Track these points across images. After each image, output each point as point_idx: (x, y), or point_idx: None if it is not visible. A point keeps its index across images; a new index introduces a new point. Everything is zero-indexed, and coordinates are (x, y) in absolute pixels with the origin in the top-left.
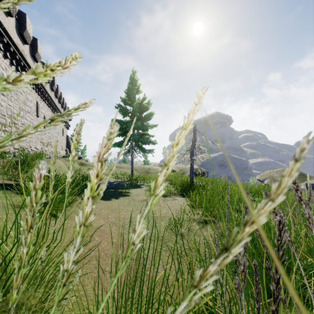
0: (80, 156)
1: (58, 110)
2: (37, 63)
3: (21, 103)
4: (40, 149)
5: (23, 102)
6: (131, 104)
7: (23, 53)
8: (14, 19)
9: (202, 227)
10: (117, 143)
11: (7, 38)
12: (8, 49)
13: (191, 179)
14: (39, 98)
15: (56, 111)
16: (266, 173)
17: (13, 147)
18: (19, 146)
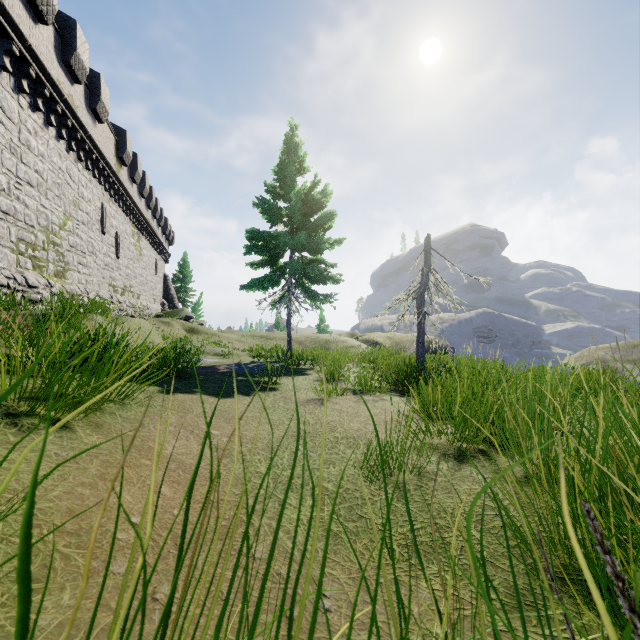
0: (189, 315)
1: (145, 223)
2: (100, 125)
3: (68, 203)
4: (109, 298)
5: (72, 202)
6: (287, 196)
7: (71, 102)
8: (53, 31)
9: (456, 468)
10: (258, 281)
11: (37, 67)
12: (39, 92)
13: (418, 359)
14: (107, 197)
15: (141, 224)
16: (587, 353)
17: (50, 292)
18: (63, 291)
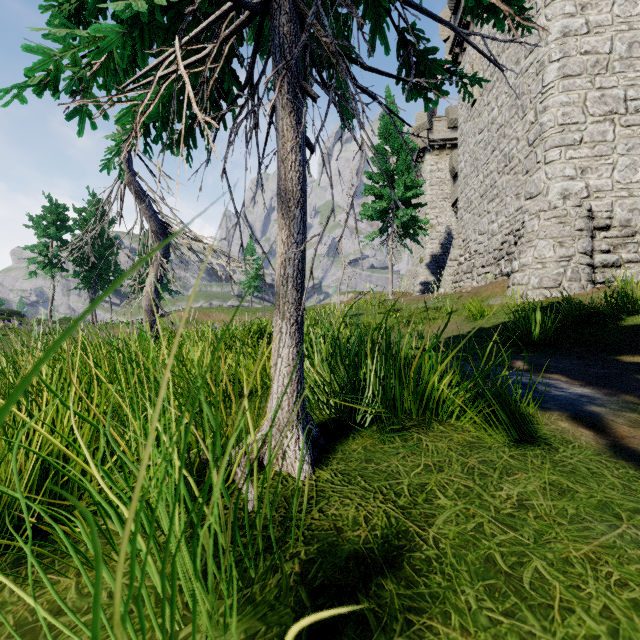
0: None
1: None
2: None
3: None
4: None
5: None
6: None
7: None
8: None
9: None
10: None
11: None
12: None
13: None
14: None
15: None
16: None
17: None
18: None
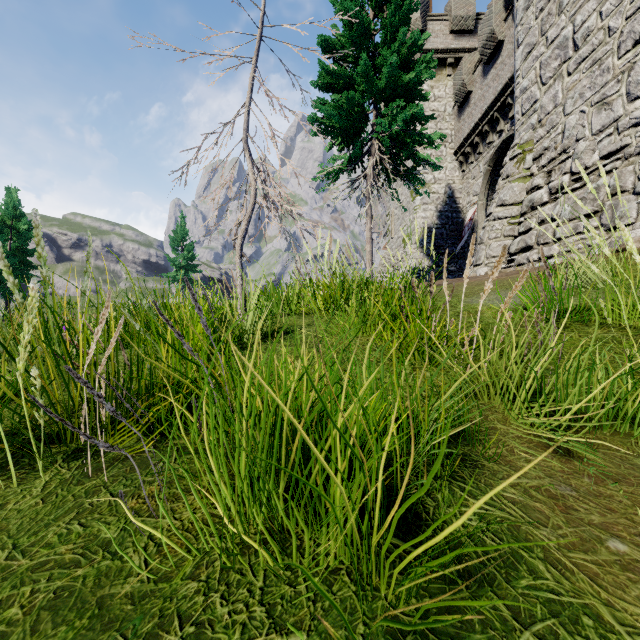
0: None
1: None
2: None
3: None
4: None
5: None
6: None
7: None
8: None
9: None
10: None
11: None
12: None
13: None
14: None
15: None
16: None
17: None
18: None
